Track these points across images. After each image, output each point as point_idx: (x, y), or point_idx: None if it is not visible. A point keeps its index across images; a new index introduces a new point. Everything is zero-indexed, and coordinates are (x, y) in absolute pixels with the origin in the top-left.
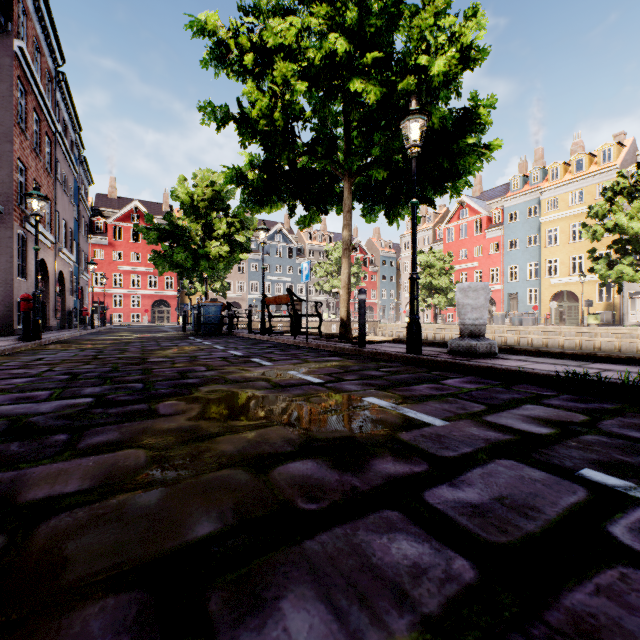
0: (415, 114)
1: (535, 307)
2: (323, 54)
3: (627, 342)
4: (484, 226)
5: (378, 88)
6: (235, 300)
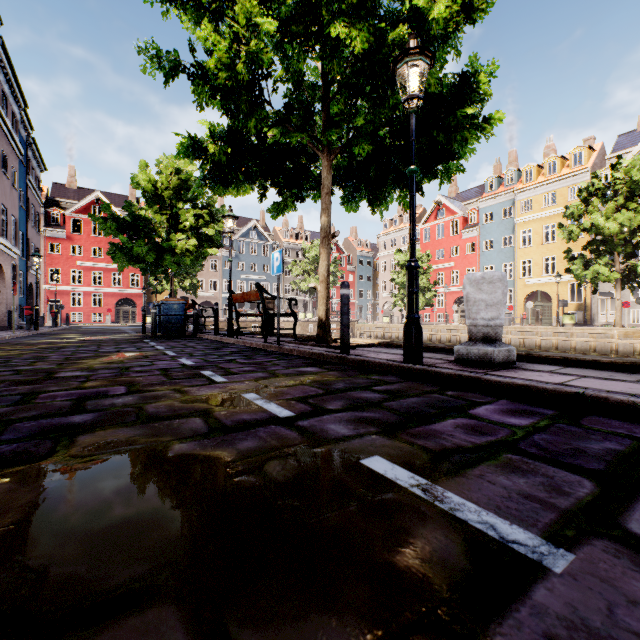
0: (415, 54)
1: (510, 307)
2: None
3: (602, 342)
4: (460, 226)
5: (365, 34)
6: (207, 299)
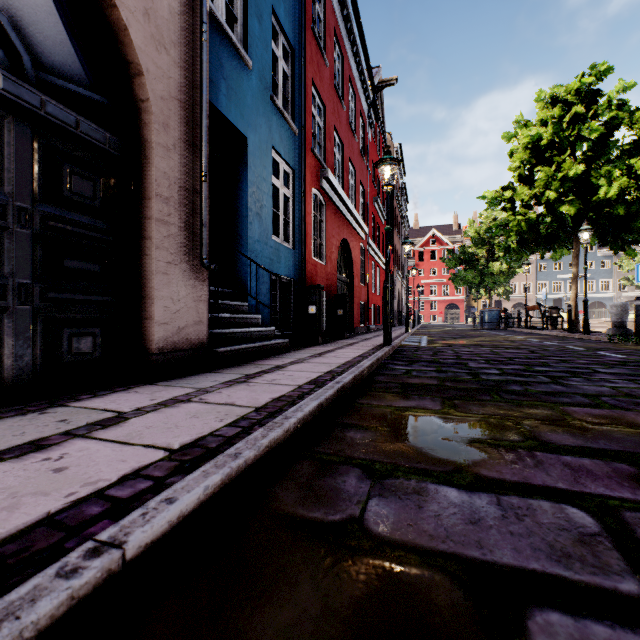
0: (582, 231)
1: None
2: (542, 202)
3: None
4: None
5: (575, 208)
6: (519, 301)
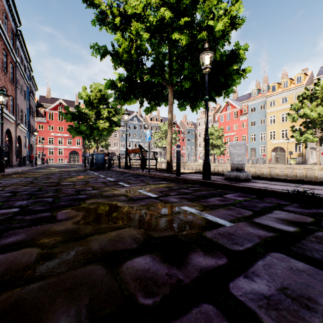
0: (207, 50)
1: (264, 155)
2: (158, 18)
3: (309, 172)
4: (238, 114)
5: (187, 37)
6: (112, 151)
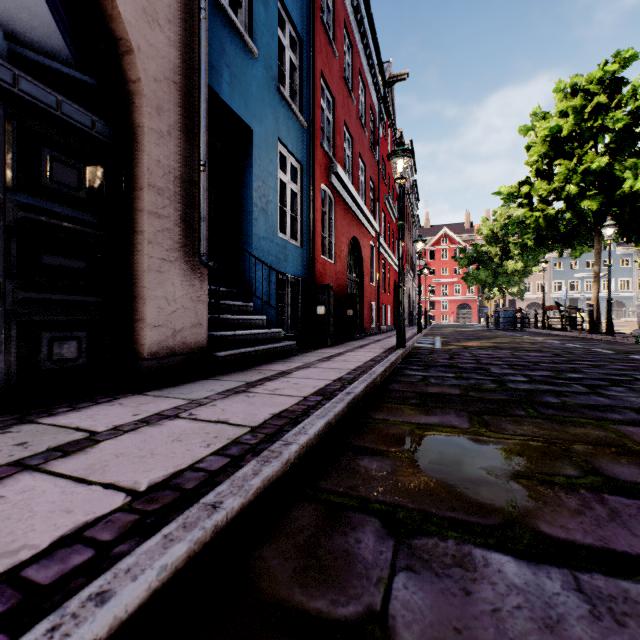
0: (606, 226)
1: None
2: (562, 197)
3: None
4: None
5: (598, 202)
6: (534, 301)
